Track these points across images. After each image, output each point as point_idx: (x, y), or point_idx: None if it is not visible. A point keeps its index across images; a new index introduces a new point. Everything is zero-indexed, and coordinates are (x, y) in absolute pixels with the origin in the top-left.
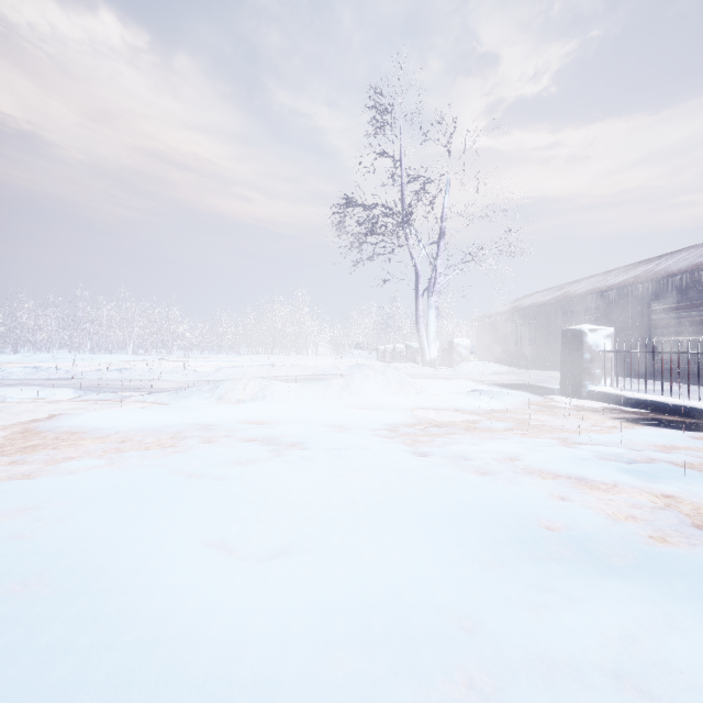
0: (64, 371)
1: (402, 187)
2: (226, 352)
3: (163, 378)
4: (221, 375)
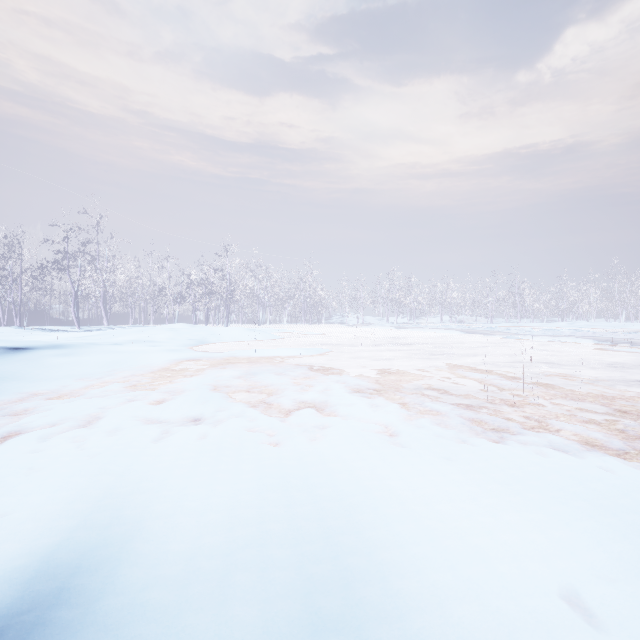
0: (591, 332)
1: None
2: None
3: None
4: None
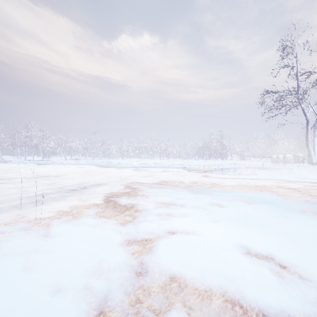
0: (163, 164)
1: (297, 80)
2: (188, 158)
3: (195, 167)
4: (216, 166)
